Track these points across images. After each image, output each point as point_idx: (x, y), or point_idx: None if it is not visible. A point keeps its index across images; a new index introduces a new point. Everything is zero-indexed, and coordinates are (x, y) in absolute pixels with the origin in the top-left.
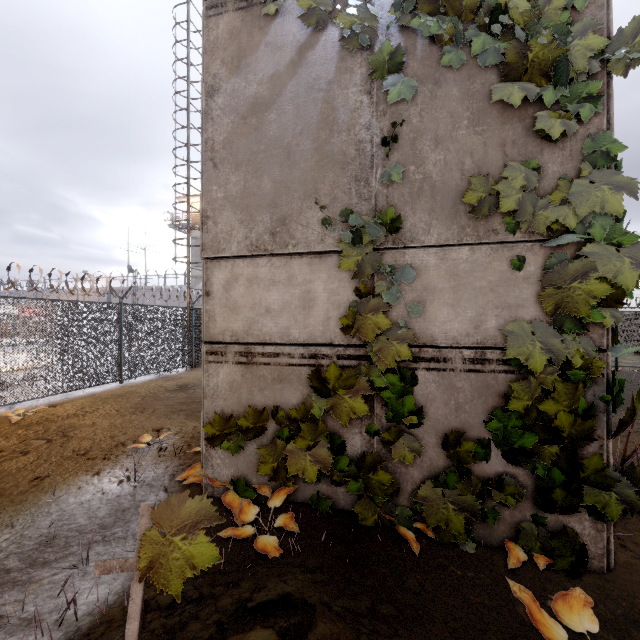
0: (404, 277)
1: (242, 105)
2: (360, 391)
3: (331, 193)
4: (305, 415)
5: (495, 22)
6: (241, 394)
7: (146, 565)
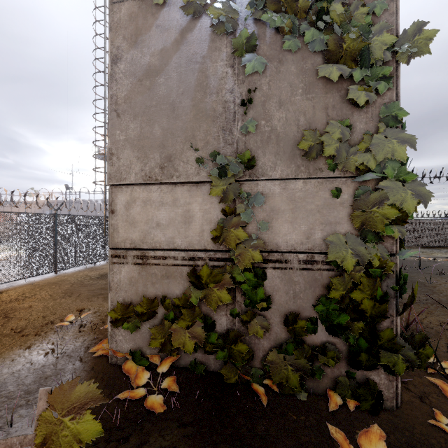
0: (256, 202)
1: (139, 71)
2: (225, 285)
3: (205, 139)
4: (185, 302)
5: (320, 20)
6: (138, 287)
7: (41, 441)
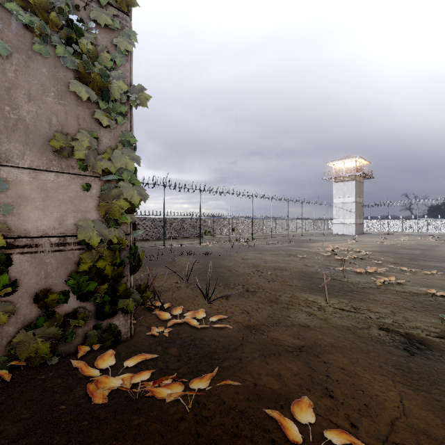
0: None
1: None
2: None
3: None
4: None
5: (70, 45)
6: None
7: None
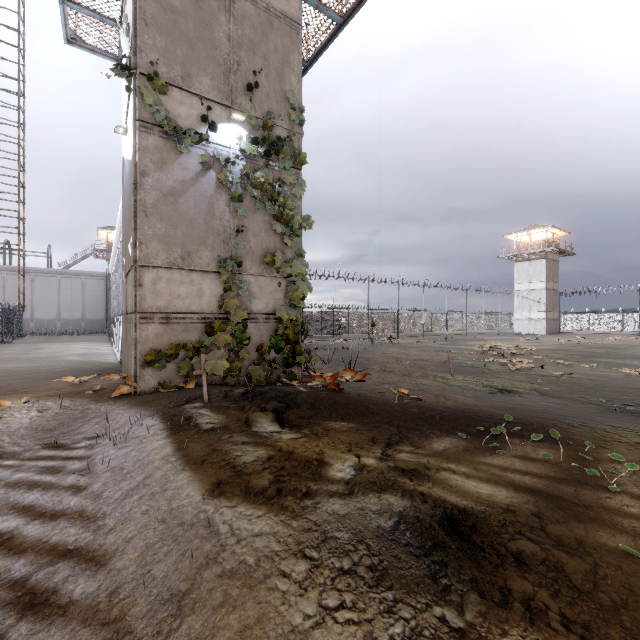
0: (248, 286)
1: (164, 189)
2: (229, 331)
3: (213, 245)
4: (202, 345)
5: (275, 203)
6: (163, 339)
7: (210, 369)
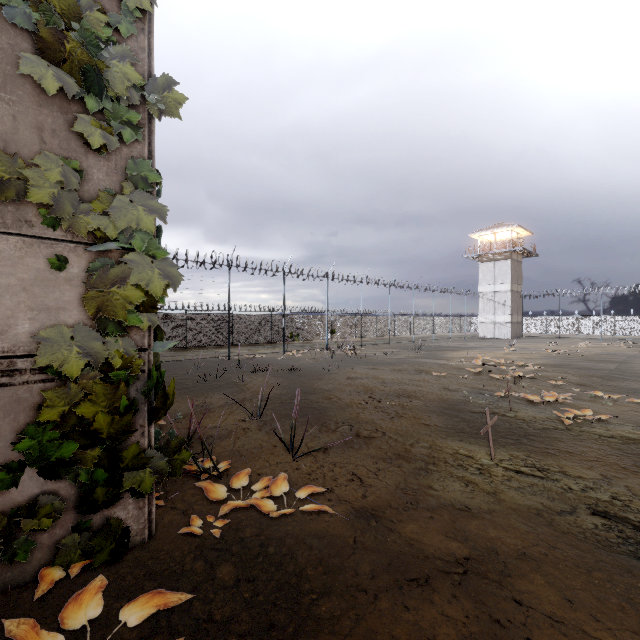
0: None
1: None
2: None
3: None
4: None
5: None
6: None
7: None
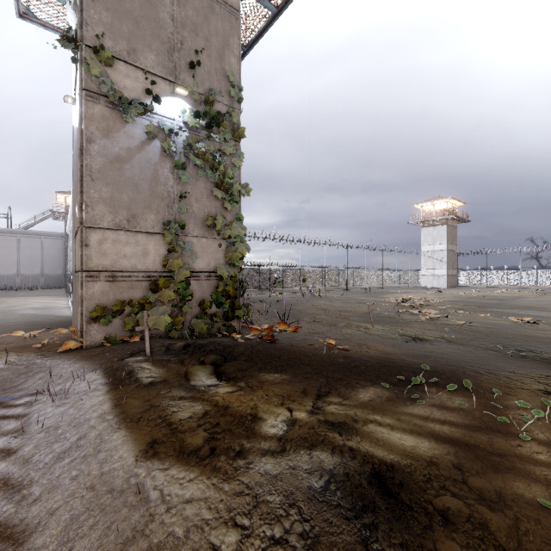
0: (190, 247)
1: (110, 155)
2: (172, 288)
3: (157, 209)
4: (146, 301)
5: (216, 171)
6: (109, 296)
7: (152, 325)
